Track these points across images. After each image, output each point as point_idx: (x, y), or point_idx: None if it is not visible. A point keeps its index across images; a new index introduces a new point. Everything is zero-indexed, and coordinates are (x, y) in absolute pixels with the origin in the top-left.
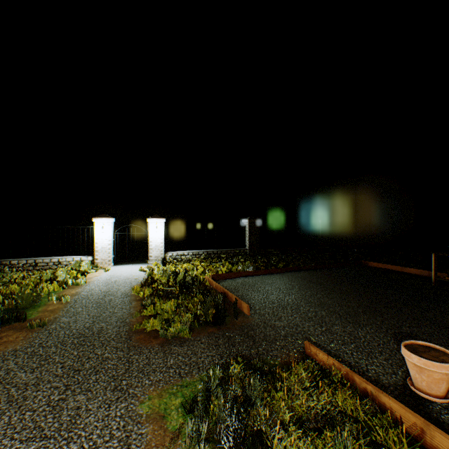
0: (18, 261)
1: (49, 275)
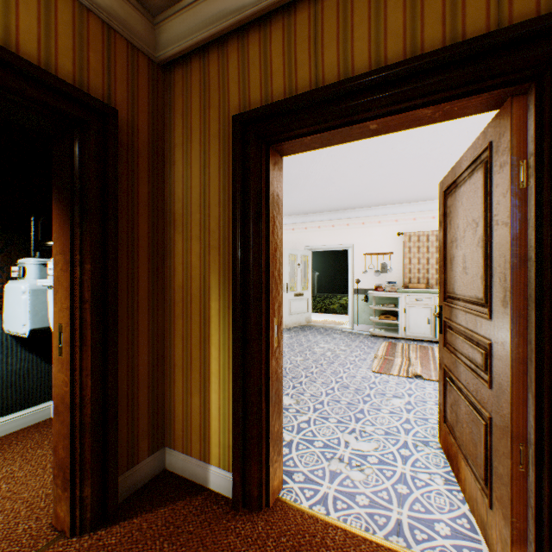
0: (340, 295)
1: None
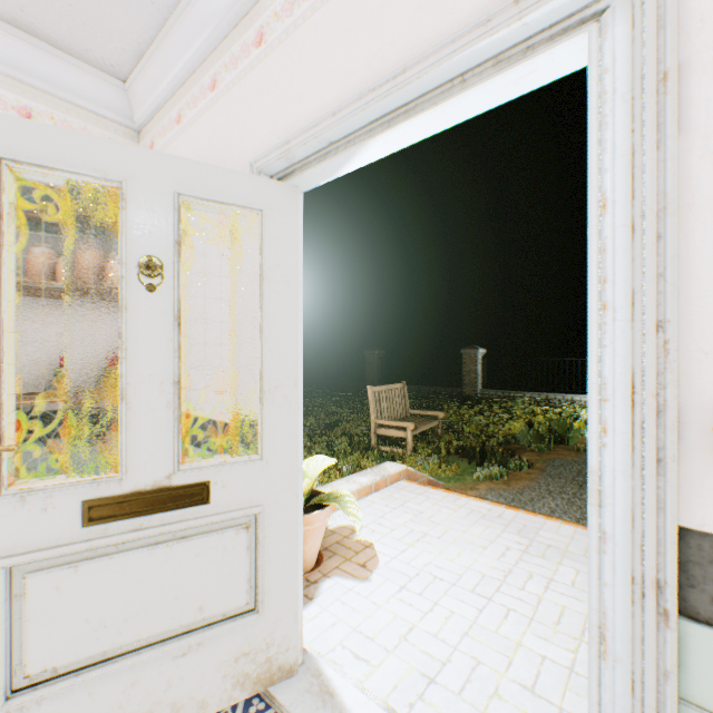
0: (530, 394)
1: (567, 412)
